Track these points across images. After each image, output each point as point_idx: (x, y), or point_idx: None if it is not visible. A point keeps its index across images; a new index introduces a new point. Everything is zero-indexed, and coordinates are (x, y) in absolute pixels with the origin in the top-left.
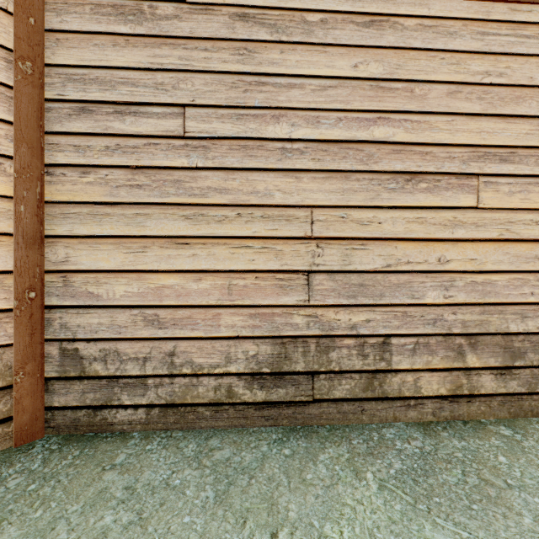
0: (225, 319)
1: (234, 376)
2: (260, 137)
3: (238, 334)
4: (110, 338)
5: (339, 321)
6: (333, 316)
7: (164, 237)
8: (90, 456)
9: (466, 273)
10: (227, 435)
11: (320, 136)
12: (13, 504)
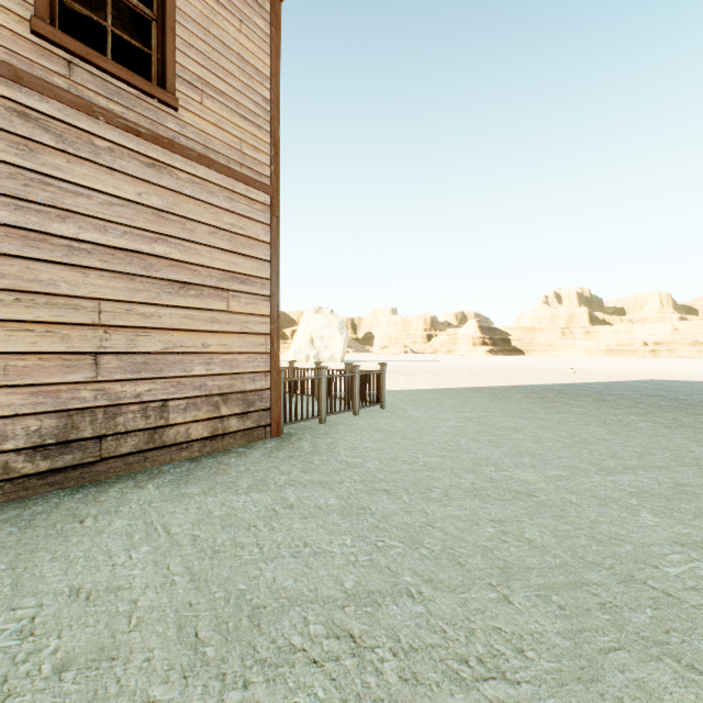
0: None
1: (12, 453)
2: (44, 232)
3: (18, 412)
4: None
5: (126, 392)
6: (121, 388)
7: None
8: None
9: (222, 354)
10: (7, 507)
11: (108, 242)
12: None
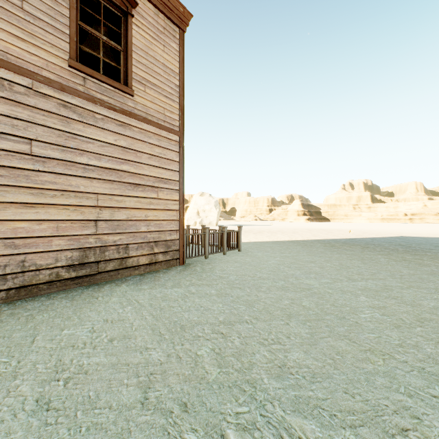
0: (55, 242)
1: (60, 268)
2: (74, 161)
3: (62, 248)
4: None
5: (109, 240)
6: (107, 238)
7: (19, 203)
8: None
9: (154, 220)
10: (59, 293)
11: (101, 165)
12: None
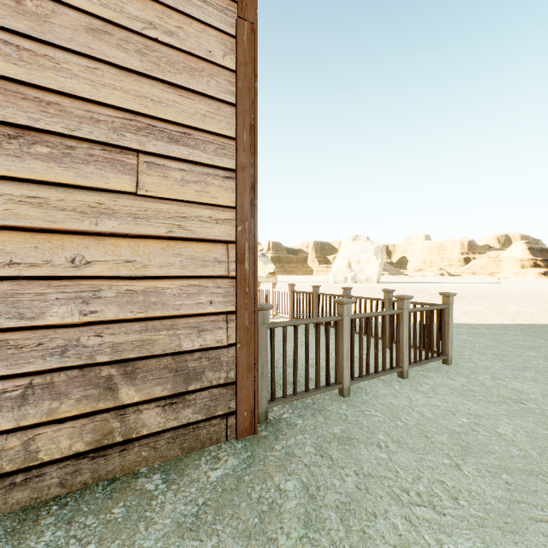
0: None
1: None
2: None
3: None
4: None
5: None
6: None
7: None
8: None
9: (120, 279)
10: None
11: None
12: None
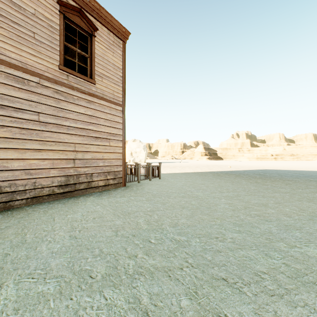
0: (52, 172)
1: (54, 187)
2: (62, 124)
3: (56, 175)
4: (12, 179)
5: (82, 170)
6: (80, 169)
7: (32, 149)
8: (16, 210)
9: (108, 159)
10: (54, 201)
11: (77, 126)
12: (10, 216)
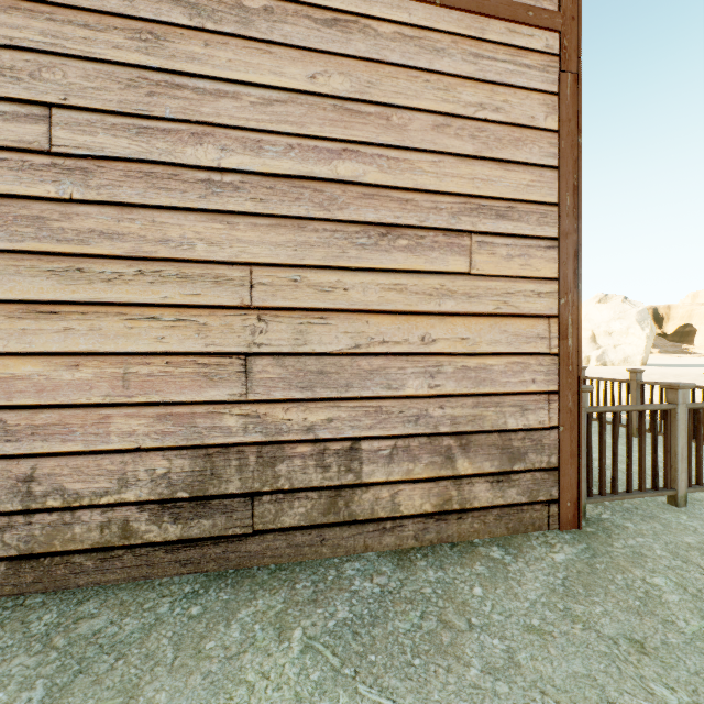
0: (118, 424)
1: (133, 507)
2: (174, 162)
3: (139, 445)
4: None
5: (291, 421)
6: (282, 415)
7: (16, 303)
8: None
9: (457, 356)
10: (116, 594)
11: (263, 167)
12: None
